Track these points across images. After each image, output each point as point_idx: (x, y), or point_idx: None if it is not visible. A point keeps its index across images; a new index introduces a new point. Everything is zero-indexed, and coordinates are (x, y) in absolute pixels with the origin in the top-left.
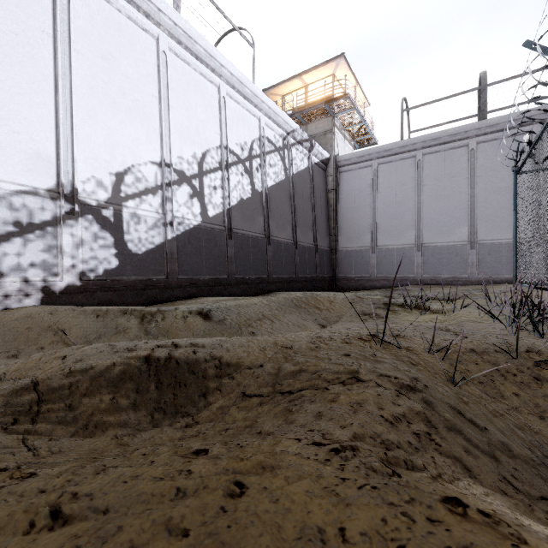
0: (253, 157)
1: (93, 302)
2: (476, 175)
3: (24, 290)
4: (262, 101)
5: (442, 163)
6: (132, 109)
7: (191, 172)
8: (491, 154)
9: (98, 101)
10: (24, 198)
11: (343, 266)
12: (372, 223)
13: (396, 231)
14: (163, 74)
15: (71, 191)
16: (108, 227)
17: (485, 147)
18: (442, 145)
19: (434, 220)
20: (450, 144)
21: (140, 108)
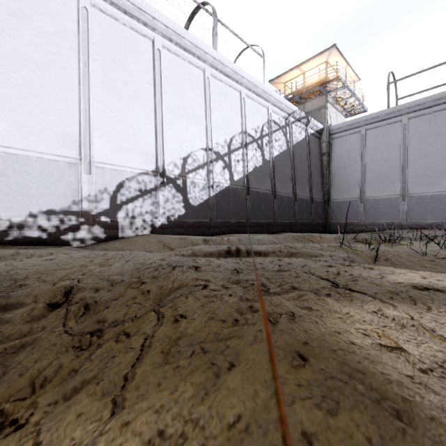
0: (263, 136)
1: (173, 234)
2: None
3: (143, 226)
4: (270, 95)
5: (426, 125)
6: (191, 117)
7: (223, 152)
8: None
9: (174, 117)
10: (143, 176)
11: (335, 214)
12: (360, 179)
13: (383, 184)
14: (207, 92)
15: (162, 171)
16: (179, 190)
17: None
18: (426, 109)
19: (419, 174)
20: (435, 107)
21: (195, 116)
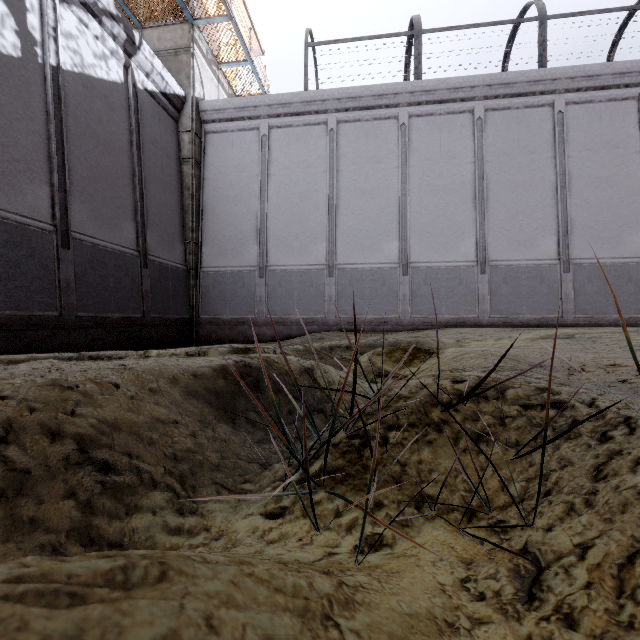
0: None
1: None
2: (408, 164)
3: None
4: None
5: (363, 140)
6: None
7: None
8: (427, 135)
9: None
10: None
11: (211, 300)
12: (259, 226)
13: (298, 242)
14: None
15: None
16: None
17: (420, 124)
18: (363, 111)
19: (353, 227)
20: (375, 111)
21: None
